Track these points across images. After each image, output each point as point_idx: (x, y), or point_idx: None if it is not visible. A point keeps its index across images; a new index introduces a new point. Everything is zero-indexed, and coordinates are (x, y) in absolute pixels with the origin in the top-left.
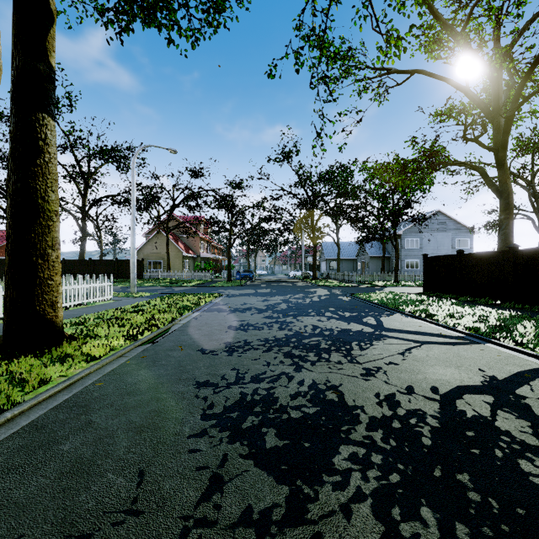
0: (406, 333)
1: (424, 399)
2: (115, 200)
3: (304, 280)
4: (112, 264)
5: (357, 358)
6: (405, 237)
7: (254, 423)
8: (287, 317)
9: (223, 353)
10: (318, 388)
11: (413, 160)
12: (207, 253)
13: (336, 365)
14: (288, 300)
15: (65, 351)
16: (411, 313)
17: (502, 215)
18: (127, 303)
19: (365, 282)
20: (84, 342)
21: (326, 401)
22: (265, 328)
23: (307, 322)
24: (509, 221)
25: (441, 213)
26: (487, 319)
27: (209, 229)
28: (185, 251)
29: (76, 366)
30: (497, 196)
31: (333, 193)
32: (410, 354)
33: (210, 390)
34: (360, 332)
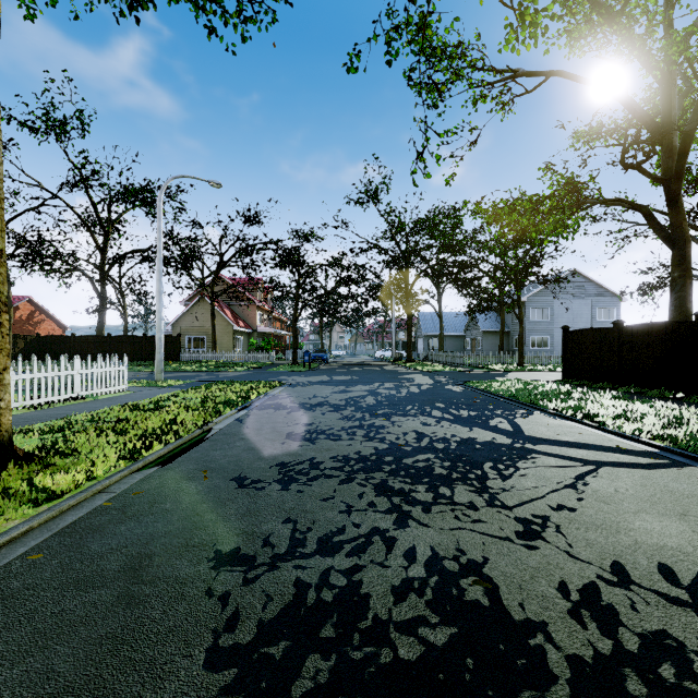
0: (563, 445)
1: (660, 601)
2: (145, 256)
3: (395, 363)
4: (138, 342)
5: (500, 496)
6: (530, 305)
7: (320, 679)
8: (376, 417)
9: (273, 485)
10: (445, 570)
11: (551, 194)
12: (266, 327)
13: (467, 511)
14: (376, 391)
15: (6, 483)
16: (557, 412)
17: (675, 271)
18: (146, 396)
19: (477, 366)
20: (48, 464)
21: (466, 606)
22: (344, 438)
23: (407, 427)
24: (686, 281)
25: (578, 274)
26: (681, 423)
27: (269, 295)
28: (237, 324)
29: (8, 516)
30: (668, 246)
31: (435, 246)
32: (586, 487)
33: (239, 574)
34: (491, 444)
